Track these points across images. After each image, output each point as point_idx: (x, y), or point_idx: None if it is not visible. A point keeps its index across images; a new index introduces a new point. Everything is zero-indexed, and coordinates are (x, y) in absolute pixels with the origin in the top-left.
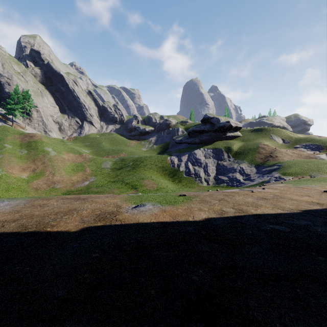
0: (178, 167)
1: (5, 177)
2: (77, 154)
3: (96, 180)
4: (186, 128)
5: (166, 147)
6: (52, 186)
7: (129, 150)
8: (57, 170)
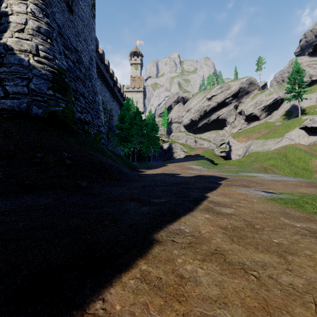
0: None
1: None
2: None
3: None
4: None
5: None
6: None
7: None
8: None
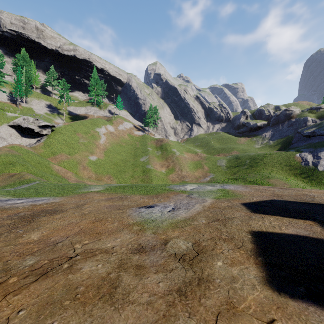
0: (314, 165)
1: (154, 171)
2: (193, 153)
3: (216, 177)
4: (319, 116)
5: (288, 142)
6: (182, 179)
7: (240, 148)
8: (183, 167)
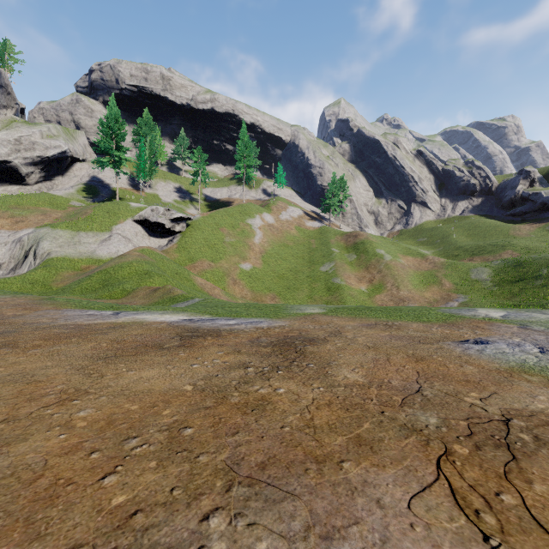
0: None
1: (346, 288)
2: (418, 256)
3: (472, 301)
4: None
5: None
6: (402, 304)
7: (521, 245)
8: (400, 281)
